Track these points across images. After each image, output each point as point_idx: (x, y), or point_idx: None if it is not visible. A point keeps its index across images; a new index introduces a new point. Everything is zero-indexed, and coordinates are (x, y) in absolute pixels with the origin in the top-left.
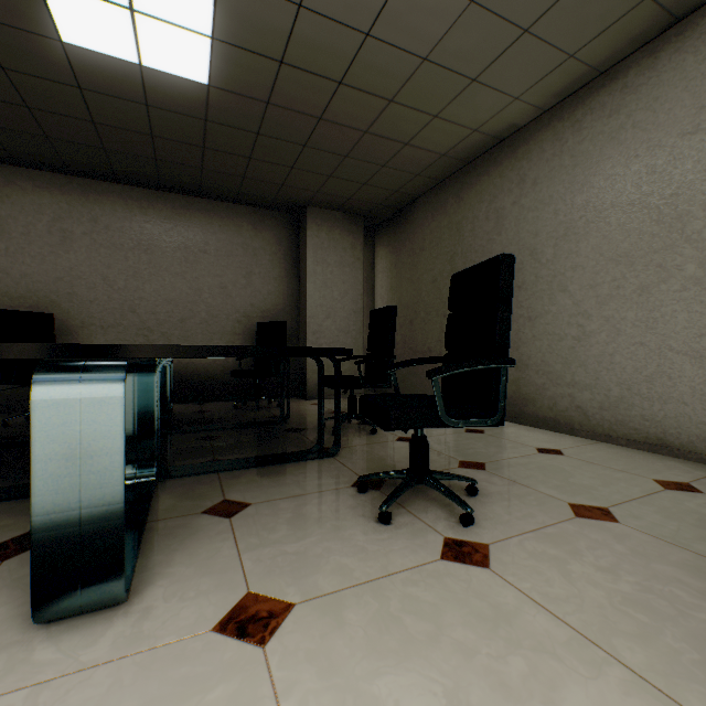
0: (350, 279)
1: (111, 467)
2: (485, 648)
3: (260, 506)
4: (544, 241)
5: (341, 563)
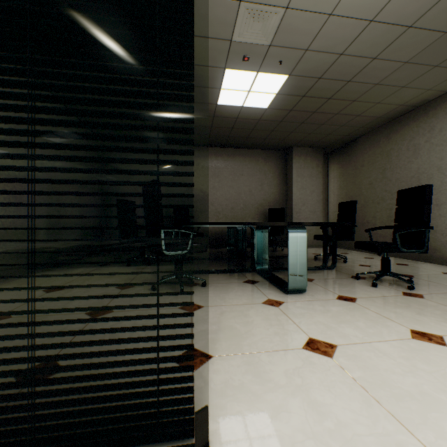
0: (315, 184)
1: (304, 255)
2: (426, 309)
3: (319, 280)
4: (446, 162)
5: (364, 293)
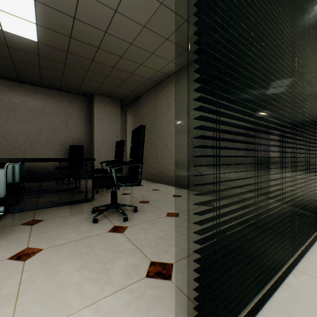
0: (114, 127)
1: None
2: (103, 253)
3: (48, 221)
4: (182, 116)
5: (69, 236)
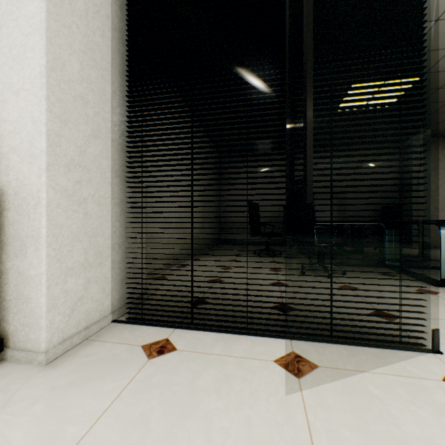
0: (443, 177)
1: None
2: None
3: None
4: None
5: None
